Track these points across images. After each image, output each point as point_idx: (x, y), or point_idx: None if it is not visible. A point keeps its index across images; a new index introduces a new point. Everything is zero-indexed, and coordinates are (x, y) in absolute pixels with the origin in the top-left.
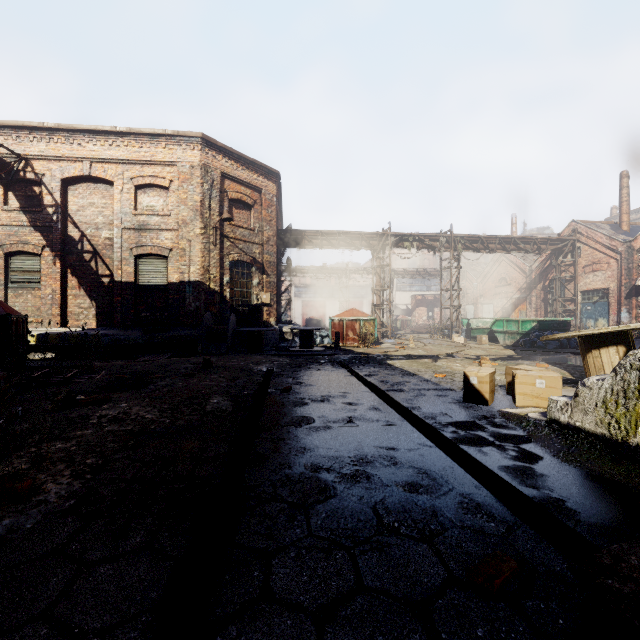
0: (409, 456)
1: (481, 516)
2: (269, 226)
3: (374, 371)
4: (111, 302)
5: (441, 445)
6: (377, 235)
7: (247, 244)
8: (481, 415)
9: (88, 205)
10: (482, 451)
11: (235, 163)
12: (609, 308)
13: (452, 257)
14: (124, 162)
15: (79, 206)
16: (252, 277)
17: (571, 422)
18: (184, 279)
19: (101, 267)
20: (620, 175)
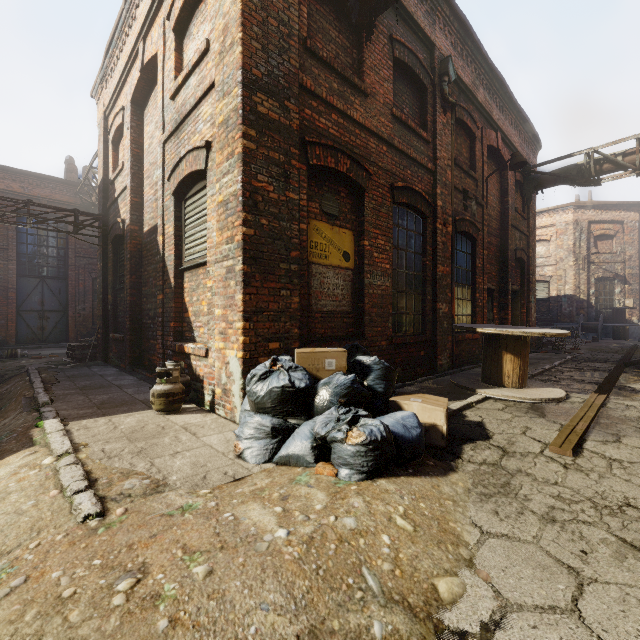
0: None
1: None
2: (631, 247)
3: None
4: None
5: None
6: None
7: (609, 264)
8: None
9: None
10: None
11: (599, 211)
12: None
13: None
14: None
15: None
16: (614, 287)
17: None
18: (560, 294)
19: None
20: None
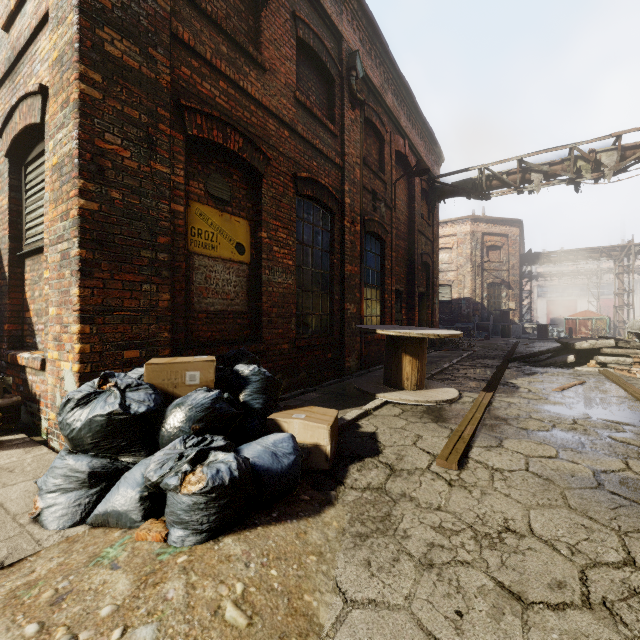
0: None
1: None
2: (513, 257)
3: None
4: None
5: None
6: (618, 247)
7: (498, 272)
8: None
9: None
10: None
11: (490, 224)
12: None
13: None
14: None
15: None
16: (501, 292)
17: None
18: (460, 297)
19: None
20: None
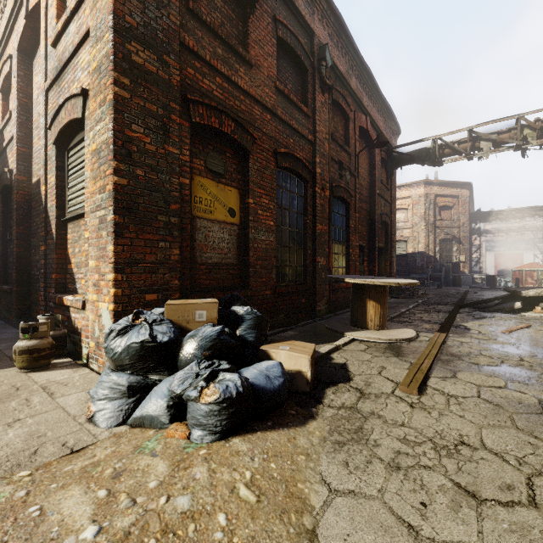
0: None
1: None
2: (463, 216)
3: None
4: None
5: None
6: None
7: (449, 229)
8: None
9: None
10: None
11: (442, 187)
12: None
13: None
14: None
15: None
16: (452, 246)
17: None
18: (415, 251)
19: None
20: None
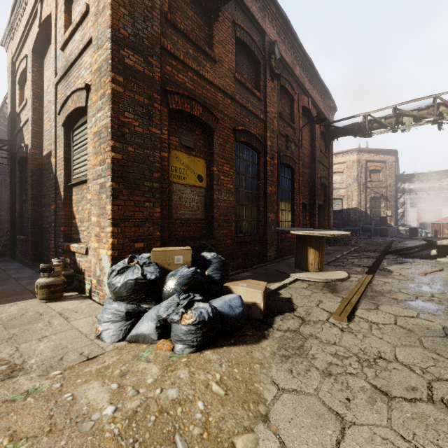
0: None
1: None
2: (390, 178)
3: None
4: None
5: None
6: None
7: (378, 188)
8: None
9: None
10: None
11: (372, 154)
12: None
13: None
14: None
15: None
16: (380, 203)
17: None
18: (349, 207)
19: None
20: None
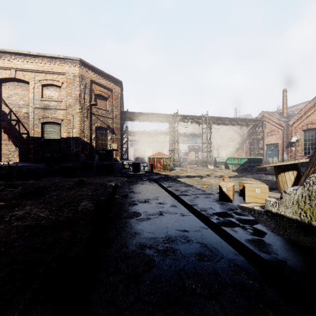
0: (195, 235)
1: (243, 276)
2: (116, 109)
3: (171, 184)
4: (28, 148)
5: (212, 228)
6: (171, 115)
7: (105, 118)
8: (229, 208)
9: (14, 94)
10: (234, 230)
11: (98, 75)
12: (278, 152)
13: (207, 127)
14: (35, 71)
15: (8, 94)
16: (107, 135)
17: (278, 212)
18: (70, 136)
19: (22, 129)
20: (283, 90)
